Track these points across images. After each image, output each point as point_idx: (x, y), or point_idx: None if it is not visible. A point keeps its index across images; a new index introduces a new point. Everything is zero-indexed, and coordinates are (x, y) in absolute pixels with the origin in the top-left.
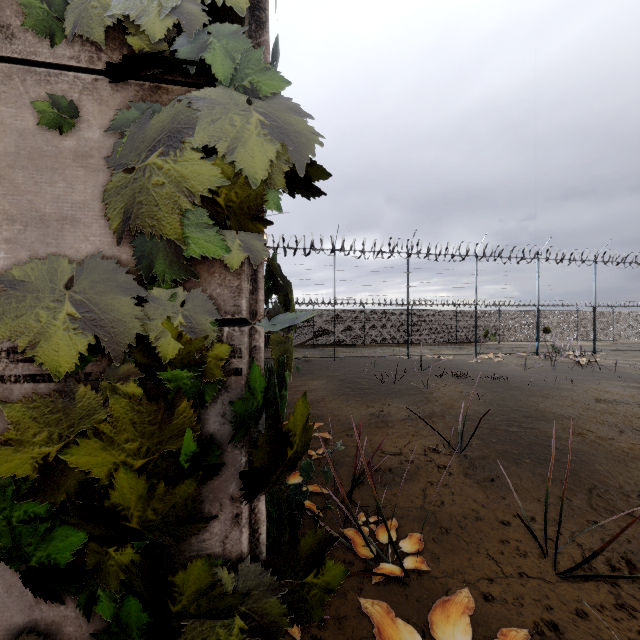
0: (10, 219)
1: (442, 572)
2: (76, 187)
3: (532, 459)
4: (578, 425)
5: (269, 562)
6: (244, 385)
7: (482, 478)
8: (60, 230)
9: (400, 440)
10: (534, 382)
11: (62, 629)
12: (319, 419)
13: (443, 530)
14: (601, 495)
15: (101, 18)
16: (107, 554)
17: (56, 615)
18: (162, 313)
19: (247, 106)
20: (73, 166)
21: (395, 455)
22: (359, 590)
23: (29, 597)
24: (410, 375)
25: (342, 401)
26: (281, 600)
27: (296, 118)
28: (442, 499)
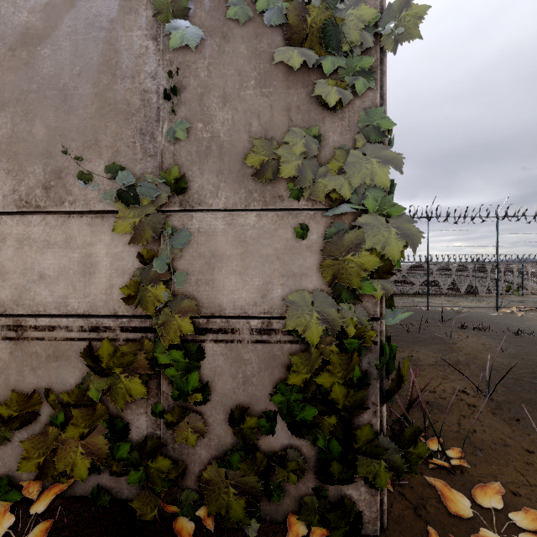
0: (282, 275)
1: (479, 473)
2: (307, 260)
3: None
4: None
5: (389, 437)
6: (378, 349)
7: (508, 417)
8: (300, 279)
9: (432, 381)
10: None
11: (301, 449)
12: None
13: (477, 448)
14: None
15: (323, 192)
16: (323, 420)
17: (299, 443)
18: (348, 317)
19: (386, 223)
20: (306, 251)
21: (430, 392)
22: (420, 473)
23: (289, 433)
24: (432, 326)
25: None
26: (400, 454)
27: (409, 224)
28: (474, 428)
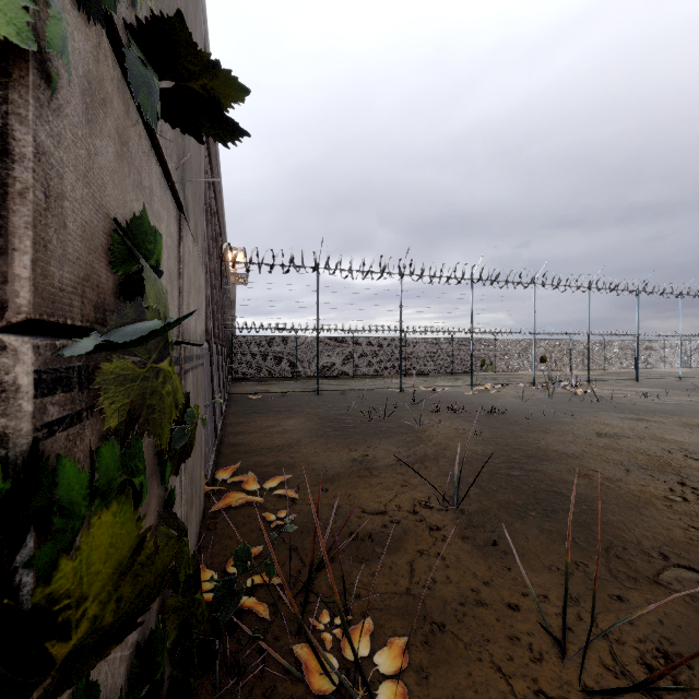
0: None
1: None
2: None
3: (538, 511)
4: (583, 465)
5: None
6: None
7: (482, 541)
8: None
9: (385, 493)
10: (533, 415)
11: None
12: (289, 469)
13: (434, 627)
14: (620, 556)
15: None
16: None
17: None
18: None
19: None
20: None
21: (378, 515)
22: None
23: None
24: (402, 410)
25: (320, 444)
26: None
27: None
28: (434, 576)
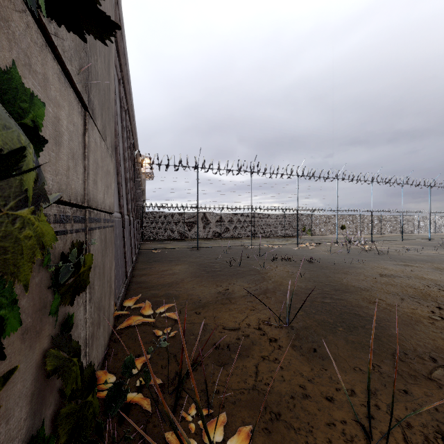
0: None
1: None
2: None
3: (344, 327)
4: (372, 295)
5: None
6: None
7: (306, 349)
8: None
9: (240, 315)
10: (337, 263)
11: None
12: (175, 299)
13: (273, 416)
14: (402, 359)
15: None
16: None
17: None
18: None
19: None
20: None
21: (234, 330)
22: None
23: None
24: (252, 260)
25: (197, 282)
26: None
27: None
28: (272, 376)
